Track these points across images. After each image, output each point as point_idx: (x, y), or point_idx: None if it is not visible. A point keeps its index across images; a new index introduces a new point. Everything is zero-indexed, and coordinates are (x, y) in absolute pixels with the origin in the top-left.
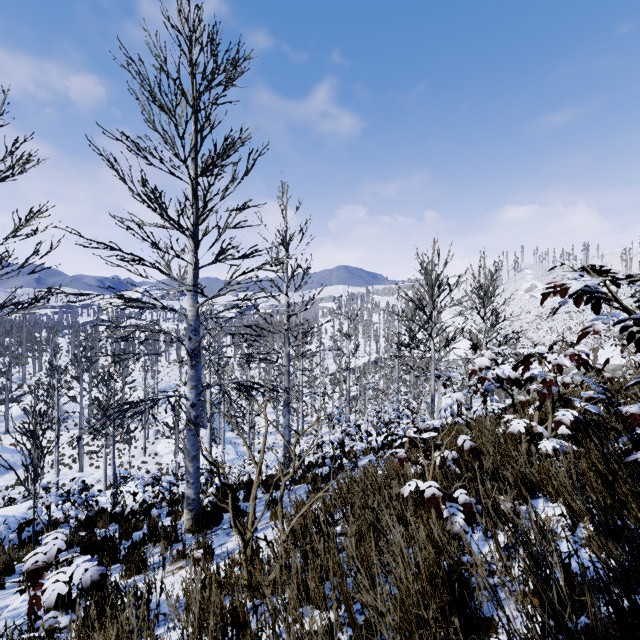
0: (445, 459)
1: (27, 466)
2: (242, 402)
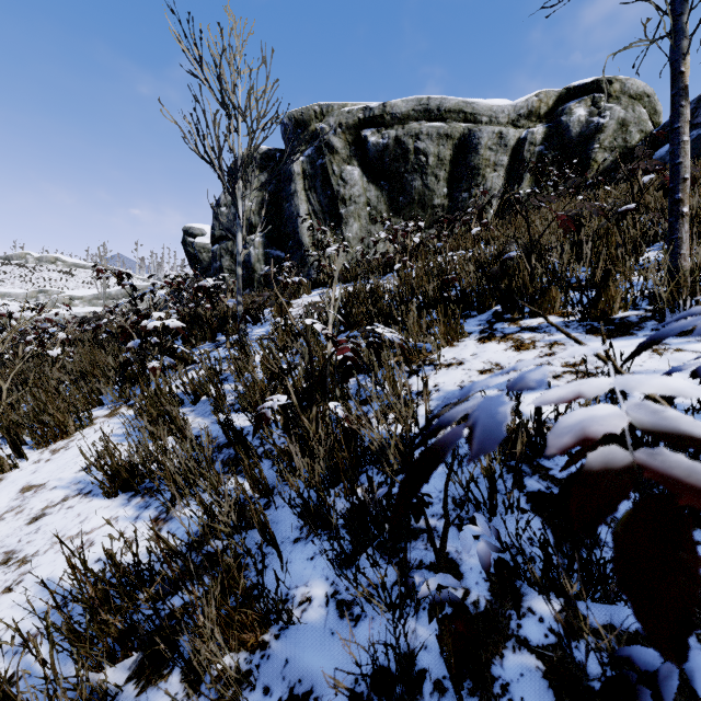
0: None
1: None
2: None
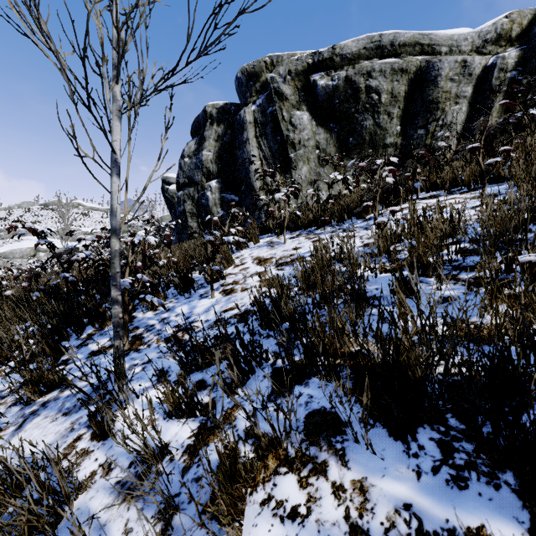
0: None
1: None
2: None
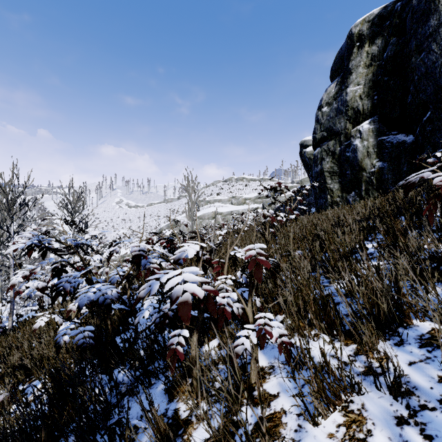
0: None
1: None
2: None
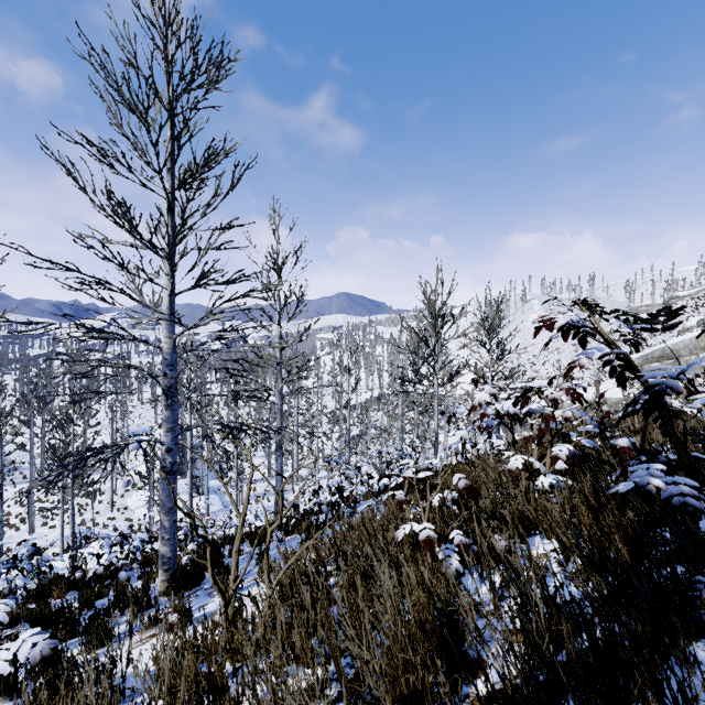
0: (445, 500)
1: None
2: (229, 445)
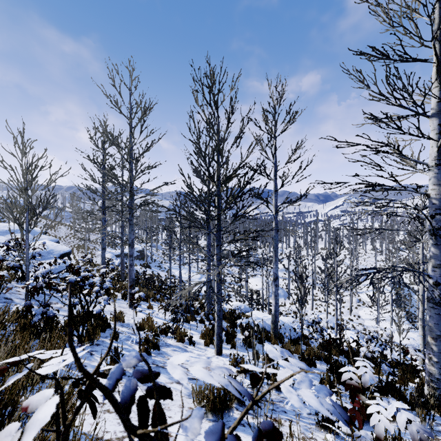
0: None
1: (298, 296)
2: None
